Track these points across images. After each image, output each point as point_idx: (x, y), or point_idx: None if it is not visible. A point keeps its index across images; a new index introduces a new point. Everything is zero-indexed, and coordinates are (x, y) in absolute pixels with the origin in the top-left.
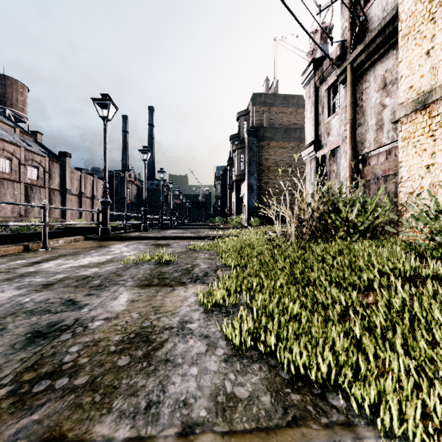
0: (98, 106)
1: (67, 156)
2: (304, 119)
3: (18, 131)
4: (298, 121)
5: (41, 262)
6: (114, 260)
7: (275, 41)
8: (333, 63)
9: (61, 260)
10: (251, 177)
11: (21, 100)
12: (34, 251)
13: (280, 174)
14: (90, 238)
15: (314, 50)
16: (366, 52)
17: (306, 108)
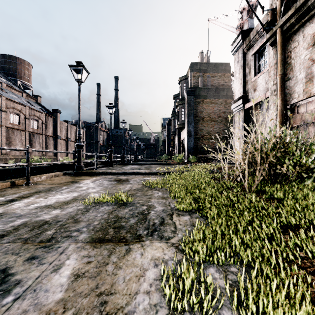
0: (74, 71)
1: (58, 112)
2: (230, 81)
3: (25, 95)
4: (225, 82)
5: (16, 200)
6: (79, 199)
7: (209, 21)
8: (264, 28)
9: (33, 198)
10: (190, 125)
11: (27, 74)
12: (18, 187)
13: (212, 123)
14: (67, 173)
15: (242, 24)
16: (296, 15)
17: (235, 70)
